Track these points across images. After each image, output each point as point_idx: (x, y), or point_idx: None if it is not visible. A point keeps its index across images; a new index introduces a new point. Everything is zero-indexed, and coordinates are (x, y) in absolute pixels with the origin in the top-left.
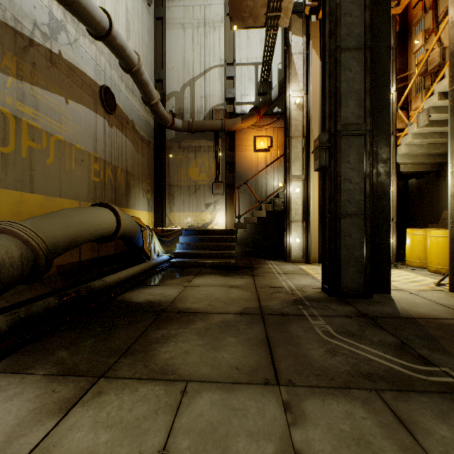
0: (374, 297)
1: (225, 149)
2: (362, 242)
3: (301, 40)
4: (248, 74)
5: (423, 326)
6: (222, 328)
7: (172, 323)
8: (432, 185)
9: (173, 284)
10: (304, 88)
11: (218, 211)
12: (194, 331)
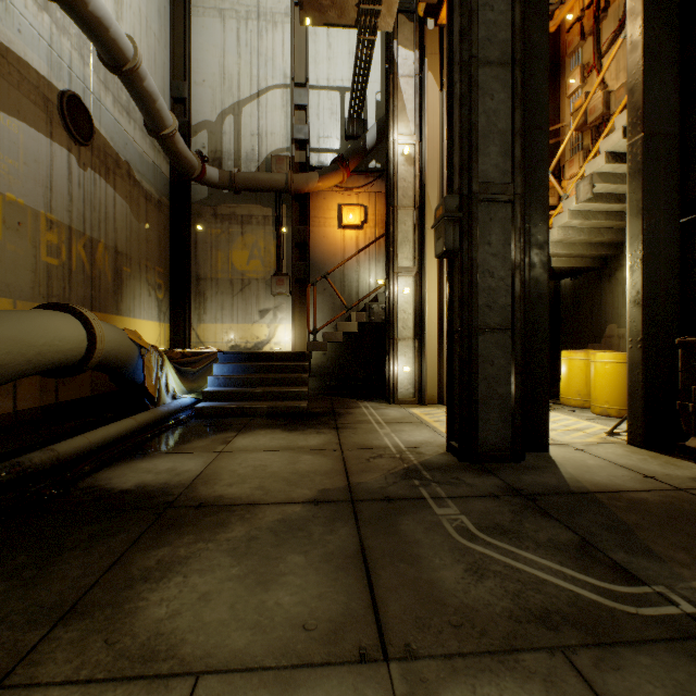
0: (526, 459)
1: (292, 222)
2: (509, 373)
3: (411, 55)
4: (330, 105)
5: (608, 507)
6: (280, 534)
7: (184, 532)
8: (592, 288)
9: (196, 448)
10: (417, 131)
11: (281, 321)
12: (224, 547)
